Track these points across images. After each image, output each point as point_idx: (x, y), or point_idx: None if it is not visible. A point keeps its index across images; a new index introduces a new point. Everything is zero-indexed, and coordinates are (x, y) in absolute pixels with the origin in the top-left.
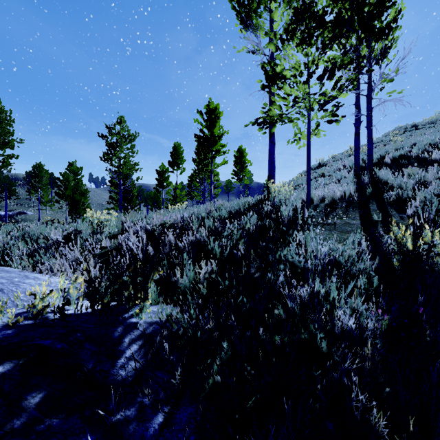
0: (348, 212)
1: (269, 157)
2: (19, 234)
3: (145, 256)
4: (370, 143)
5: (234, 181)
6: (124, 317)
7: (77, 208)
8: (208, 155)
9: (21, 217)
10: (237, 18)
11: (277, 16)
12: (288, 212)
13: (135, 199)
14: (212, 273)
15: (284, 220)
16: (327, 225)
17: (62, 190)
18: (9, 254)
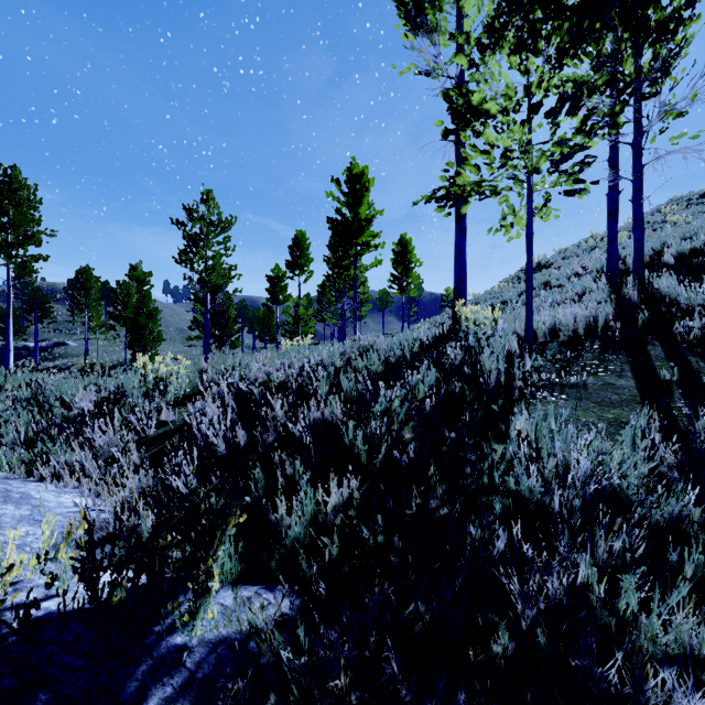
0: (608, 361)
1: (456, 257)
2: (28, 394)
3: (230, 446)
4: (639, 229)
5: (392, 293)
6: (156, 632)
7: (141, 338)
8: (350, 252)
9: (60, 351)
10: (399, 14)
11: (471, 5)
12: (497, 366)
13: (231, 324)
14: (352, 499)
15: (489, 382)
16: (570, 387)
17: (119, 310)
18: None
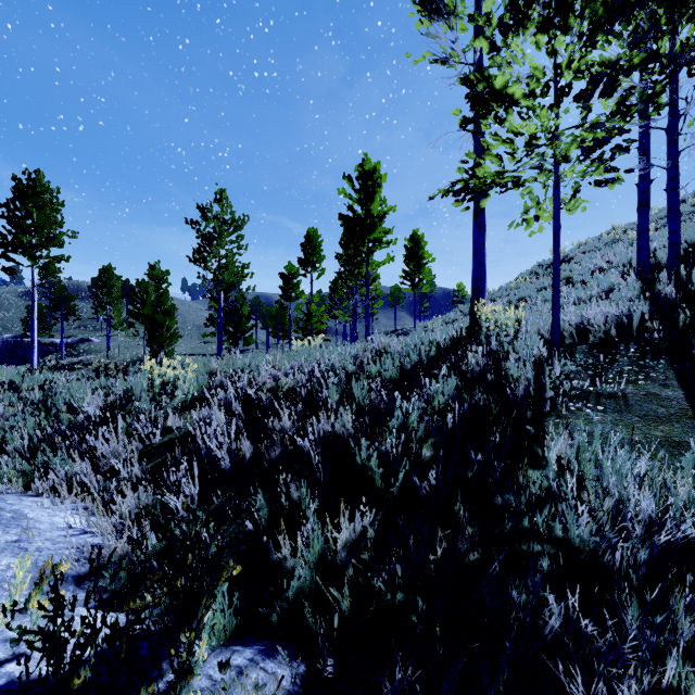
0: (648, 367)
1: (475, 253)
2: (40, 396)
3: (235, 460)
4: (674, 220)
5: (404, 289)
6: None
7: (159, 335)
8: (362, 248)
9: (84, 347)
10: None
11: None
12: (525, 375)
13: (245, 321)
14: (365, 534)
15: (518, 394)
16: (606, 397)
17: (138, 308)
18: (3, 446)
